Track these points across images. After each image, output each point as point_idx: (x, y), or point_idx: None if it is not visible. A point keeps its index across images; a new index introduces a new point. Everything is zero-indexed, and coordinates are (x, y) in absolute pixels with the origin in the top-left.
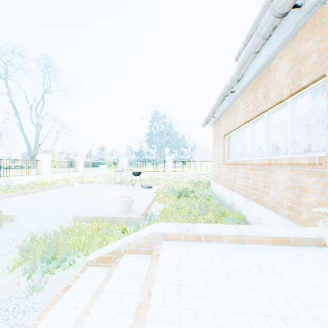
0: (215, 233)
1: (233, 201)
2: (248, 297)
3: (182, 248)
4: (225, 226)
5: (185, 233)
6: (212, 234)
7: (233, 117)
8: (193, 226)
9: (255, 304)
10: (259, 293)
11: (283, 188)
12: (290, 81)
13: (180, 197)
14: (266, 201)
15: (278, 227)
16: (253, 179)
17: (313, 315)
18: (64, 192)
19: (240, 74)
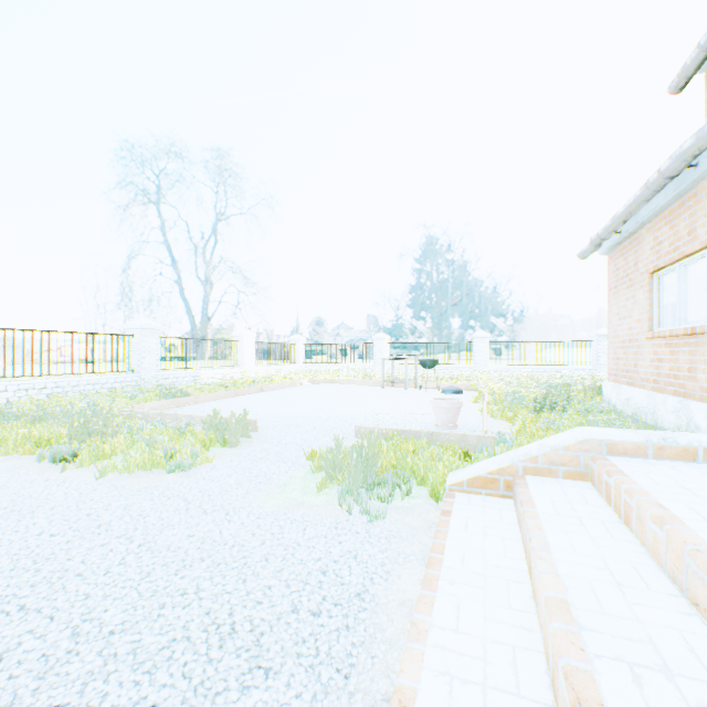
0: None
1: (689, 420)
2: None
3: (661, 467)
4: None
5: (657, 443)
6: None
7: (687, 224)
8: (668, 434)
9: None
10: None
11: None
12: None
13: (540, 409)
14: None
15: None
16: None
17: None
18: (300, 394)
19: None
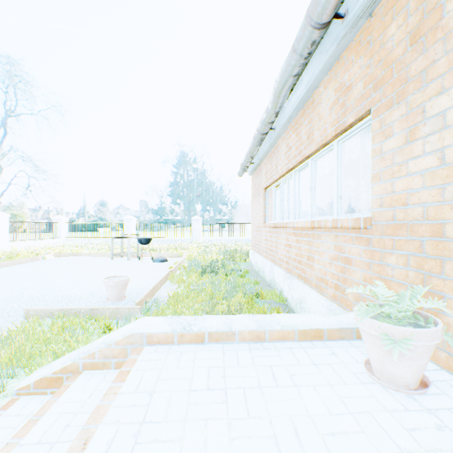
0: (224, 329)
1: (274, 277)
2: (243, 431)
3: (172, 356)
4: (241, 318)
5: (181, 332)
6: (220, 332)
7: (275, 163)
8: (195, 321)
9: (250, 442)
10: (260, 423)
11: (328, 260)
12: (336, 117)
13: (204, 273)
14: (310, 277)
15: (311, 315)
16: (297, 247)
17: (326, 451)
18: (24, 271)
19: (277, 104)
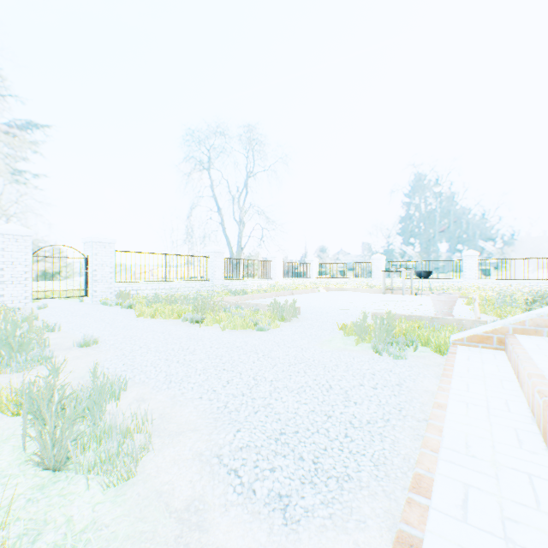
0: None
1: None
2: None
3: None
4: None
5: None
6: None
7: None
8: None
9: None
10: None
11: None
12: None
13: (530, 309)
14: None
15: None
16: None
17: None
18: (321, 296)
19: None
